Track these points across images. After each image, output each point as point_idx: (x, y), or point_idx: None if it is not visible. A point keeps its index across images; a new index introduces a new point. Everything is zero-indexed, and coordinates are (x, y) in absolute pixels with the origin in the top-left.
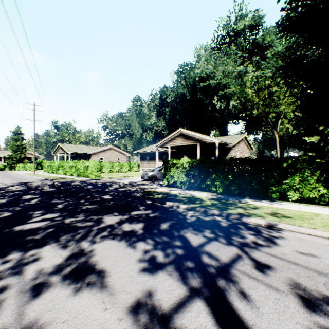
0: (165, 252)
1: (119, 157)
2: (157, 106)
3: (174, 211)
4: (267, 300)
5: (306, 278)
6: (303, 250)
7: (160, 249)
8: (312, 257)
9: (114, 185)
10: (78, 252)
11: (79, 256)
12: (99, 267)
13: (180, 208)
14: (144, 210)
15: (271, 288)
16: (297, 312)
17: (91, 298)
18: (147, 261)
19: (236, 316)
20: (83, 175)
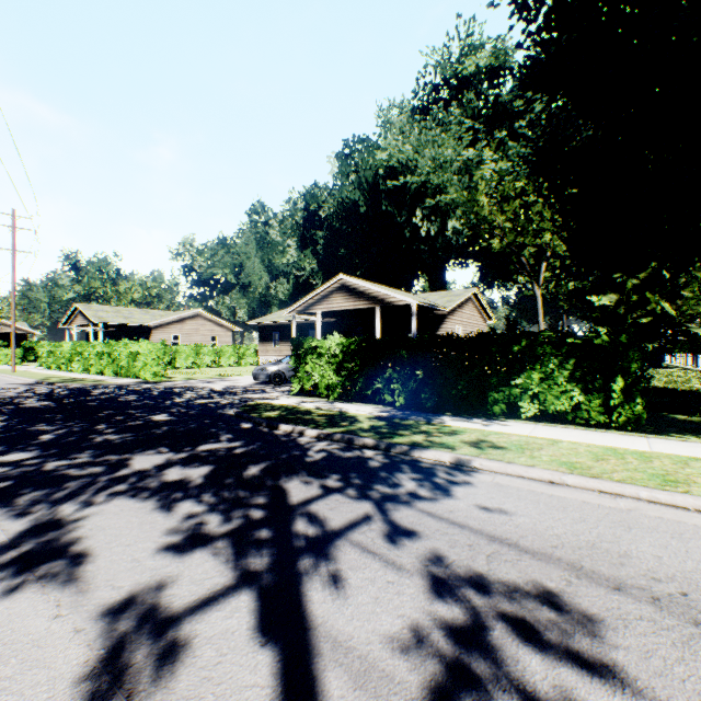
0: (229, 516)
1: (215, 334)
2: (299, 226)
3: (290, 441)
4: (372, 585)
5: (464, 548)
6: (492, 503)
7: (222, 511)
8: (498, 515)
9: (188, 393)
10: (47, 523)
11: (45, 530)
12: (80, 547)
13: (305, 437)
14: (228, 442)
15: (391, 566)
16: (412, 600)
17: (36, 600)
18: (182, 534)
19: (300, 612)
20: (127, 373)
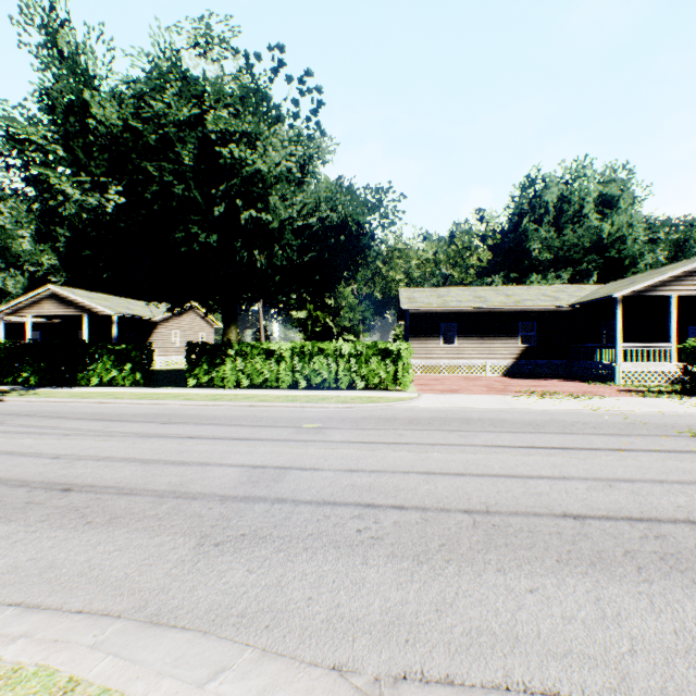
0: None
1: None
2: (36, 219)
3: None
4: None
5: None
6: None
7: None
8: None
9: None
10: None
11: None
12: None
13: None
14: None
15: None
16: None
17: None
18: None
19: None
20: None
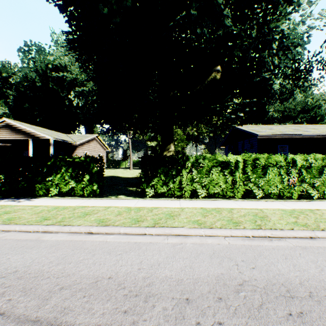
0: None
1: None
2: None
3: None
4: None
5: None
6: None
7: None
8: None
9: None
10: None
11: None
12: None
13: None
14: None
15: None
16: None
17: None
18: None
19: None
20: None
